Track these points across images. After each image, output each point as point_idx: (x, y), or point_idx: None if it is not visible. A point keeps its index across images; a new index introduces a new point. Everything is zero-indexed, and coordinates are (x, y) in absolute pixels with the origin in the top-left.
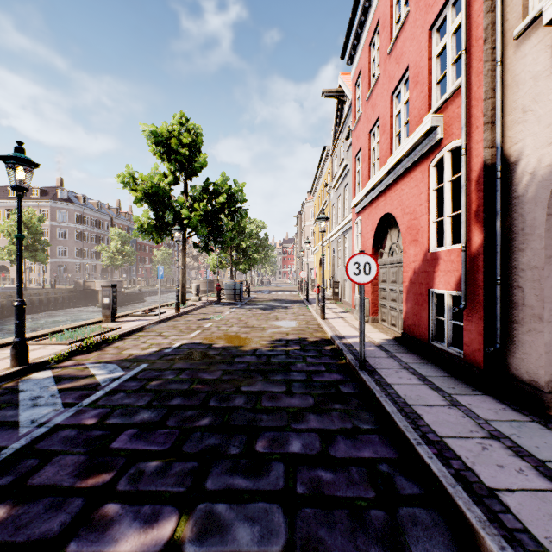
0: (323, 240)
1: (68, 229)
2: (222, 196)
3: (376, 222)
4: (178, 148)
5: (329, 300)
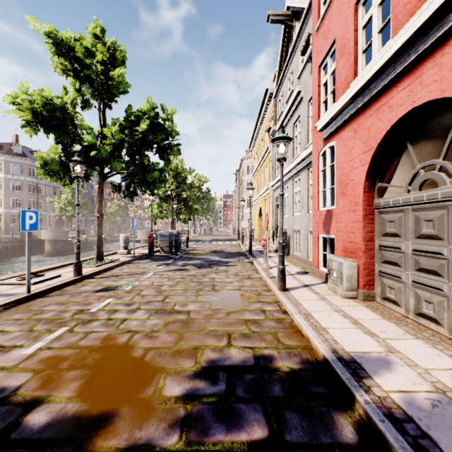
0: (265, 188)
1: (22, 182)
2: (144, 121)
3: (380, 133)
4: (85, 59)
5: (274, 252)
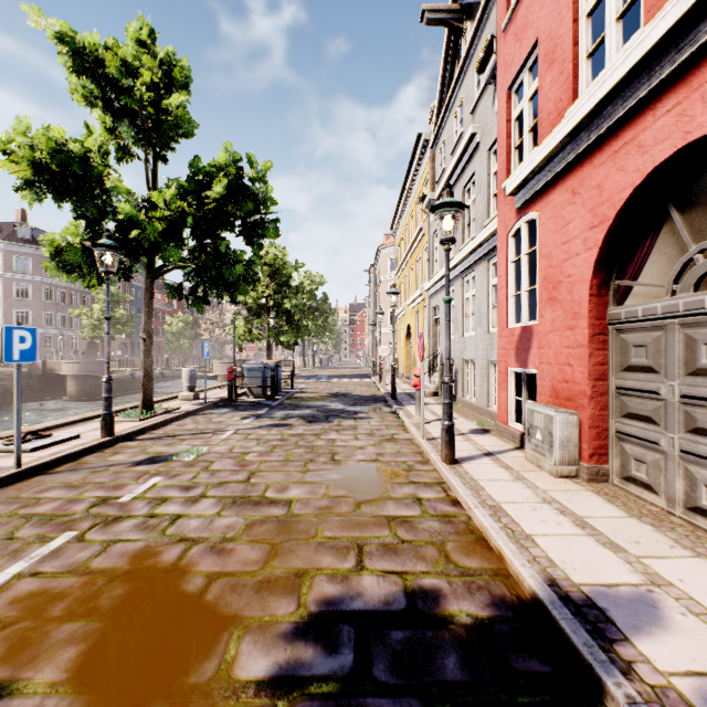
0: (416, 294)
1: (32, 285)
2: (218, 181)
3: (621, 193)
4: (121, 78)
5: (431, 396)
